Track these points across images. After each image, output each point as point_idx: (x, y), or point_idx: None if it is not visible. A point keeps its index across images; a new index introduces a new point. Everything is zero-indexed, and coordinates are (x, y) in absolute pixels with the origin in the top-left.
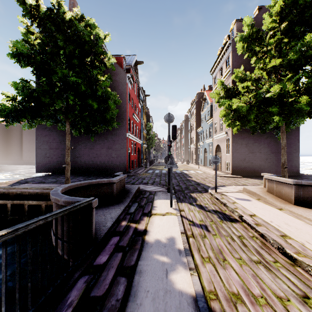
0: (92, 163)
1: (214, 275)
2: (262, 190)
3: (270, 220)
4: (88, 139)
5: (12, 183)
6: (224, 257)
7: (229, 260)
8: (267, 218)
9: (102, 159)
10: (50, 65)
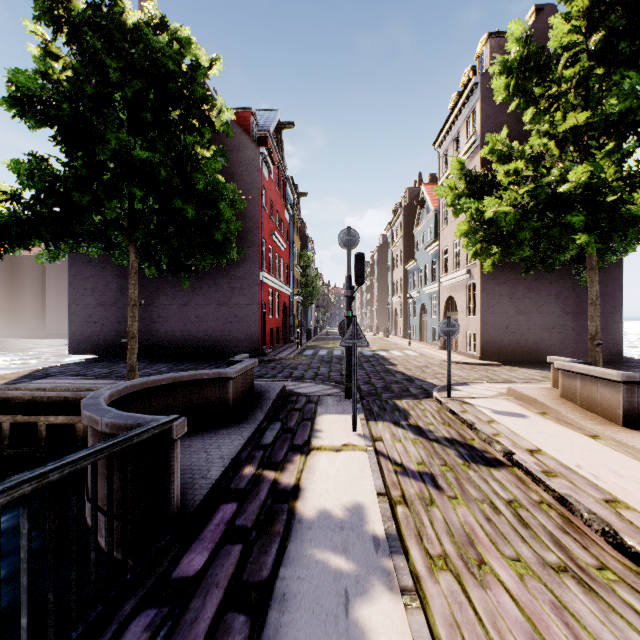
0: (188, 335)
1: (461, 604)
2: (548, 393)
3: (576, 463)
4: (178, 284)
5: (17, 378)
6: (479, 555)
7: (492, 563)
8: (568, 458)
9: (207, 327)
10: (92, 123)
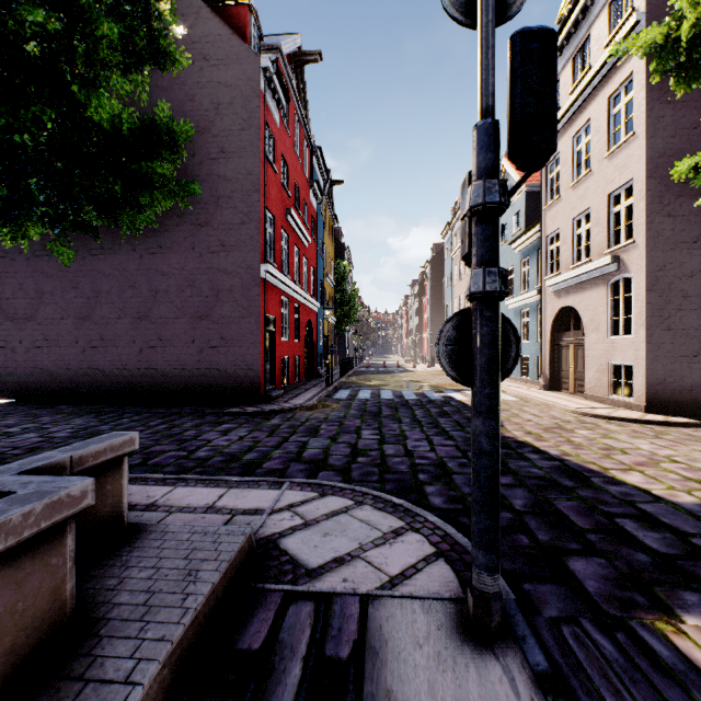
0: (145, 368)
1: None
2: None
3: None
4: (131, 285)
5: None
6: None
7: None
8: None
9: (176, 354)
10: None
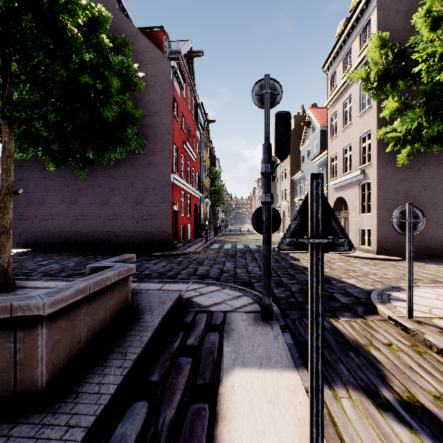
0: (106, 231)
1: None
2: None
3: None
4: (98, 185)
5: None
6: None
7: None
8: None
9: (124, 224)
10: None
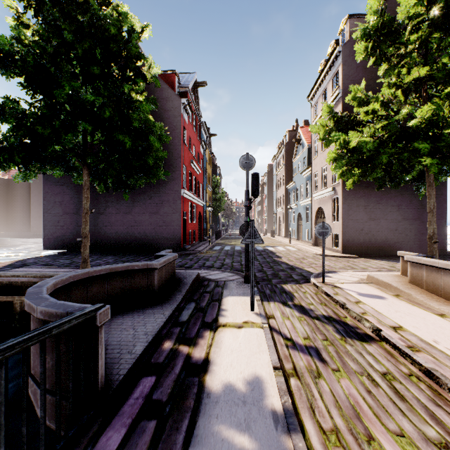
0: (129, 235)
1: None
2: (399, 279)
3: (433, 339)
4: (122, 198)
5: (1, 267)
6: (366, 430)
7: (380, 439)
8: (425, 334)
9: (143, 229)
10: (51, 73)
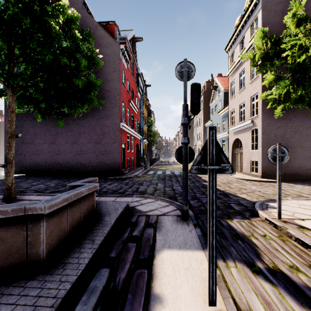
0: (76, 162)
1: None
2: None
3: None
4: (70, 130)
5: None
6: None
7: None
8: None
9: (88, 157)
10: None
